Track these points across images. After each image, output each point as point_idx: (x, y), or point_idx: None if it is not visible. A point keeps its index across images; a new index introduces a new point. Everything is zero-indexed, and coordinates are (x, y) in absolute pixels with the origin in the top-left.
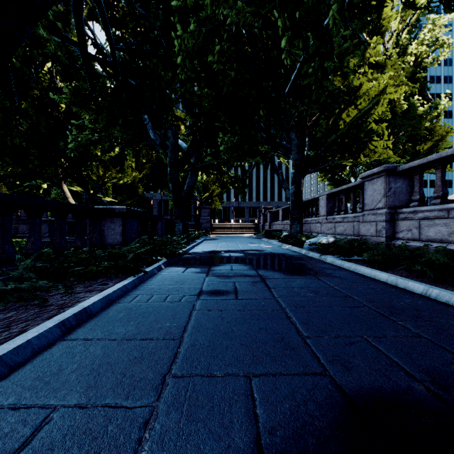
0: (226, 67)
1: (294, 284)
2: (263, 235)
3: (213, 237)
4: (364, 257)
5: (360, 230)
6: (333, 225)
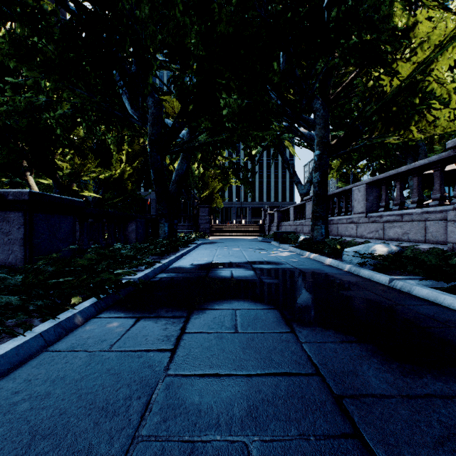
0: None
1: None
2: (270, 237)
3: (212, 240)
4: None
5: (448, 233)
6: (381, 225)
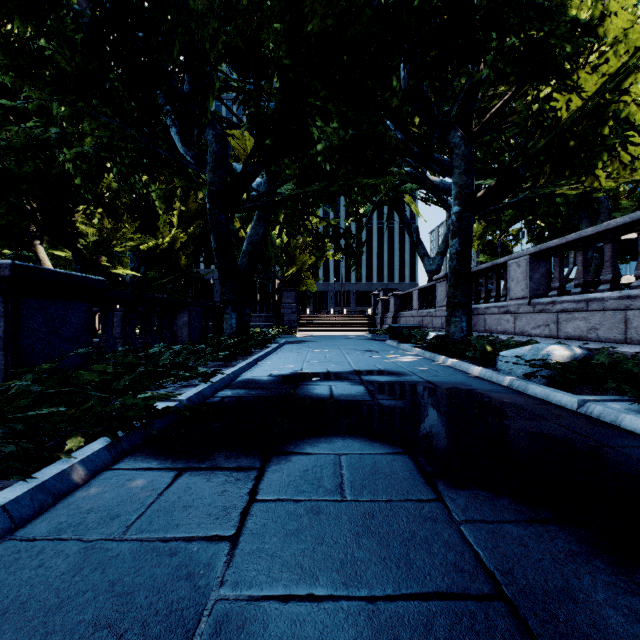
0: None
1: None
2: (384, 333)
3: (300, 337)
4: None
5: None
6: (553, 317)
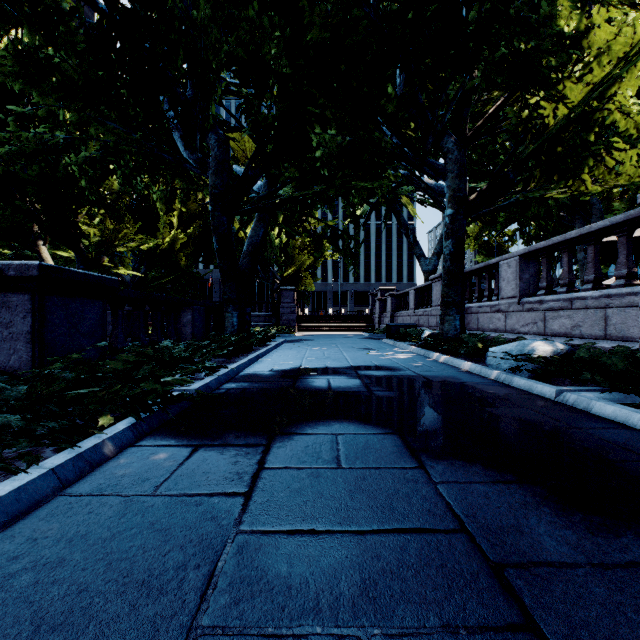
0: None
1: None
2: (381, 333)
3: (299, 336)
4: None
5: None
6: (540, 315)
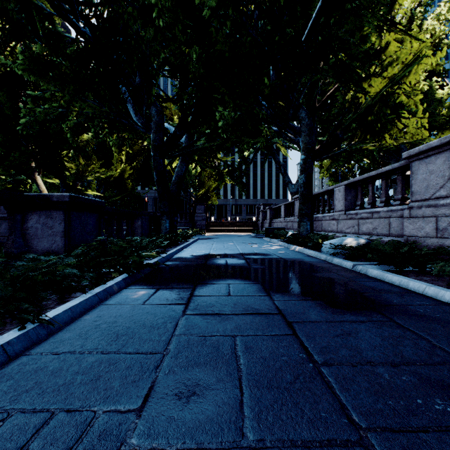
0: (222, 23)
1: (362, 344)
2: (263, 233)
3: (208, 236)
4: (436, 270)
5: (404, 228)
6: (356, 222)
